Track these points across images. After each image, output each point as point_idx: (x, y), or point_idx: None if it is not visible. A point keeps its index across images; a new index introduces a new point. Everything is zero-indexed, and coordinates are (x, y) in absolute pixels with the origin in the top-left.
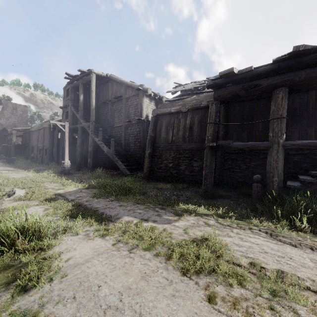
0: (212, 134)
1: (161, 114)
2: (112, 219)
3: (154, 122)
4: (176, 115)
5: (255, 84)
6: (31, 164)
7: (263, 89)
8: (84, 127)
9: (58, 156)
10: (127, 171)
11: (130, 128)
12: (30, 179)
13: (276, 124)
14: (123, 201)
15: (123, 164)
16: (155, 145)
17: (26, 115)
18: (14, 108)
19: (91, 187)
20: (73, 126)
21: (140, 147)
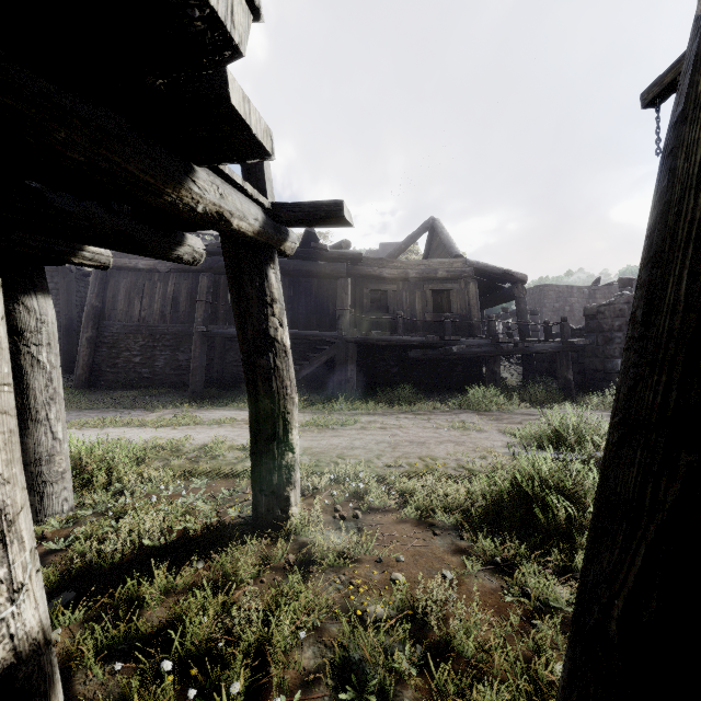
0: (203, 316)
1: (117, 268)
2: None
3: (102, 280)
4: (147, 275)
5: None
6: None
7: None
8: None
9: None
10: None
11: None
12: None
13: None
14: None
15: None
16: (103, 324)
17: None
18: None
19: None
20: None
21: (60, 325)
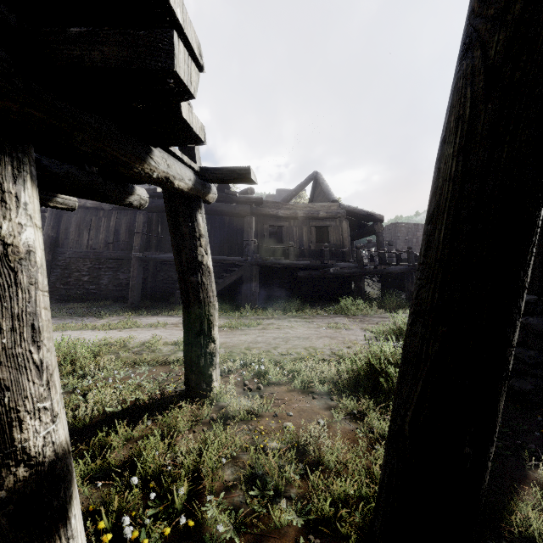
0: (140, 244)
1: None
2: None
3: (56, 215)
4: (94, 212)
5: None
6: None
7: None
8: None
9: None
10: None
11: None
12: None
13: None
14: None
15: None
16: (57, 250)
17: None
18: None
19: None
20: None
21: None
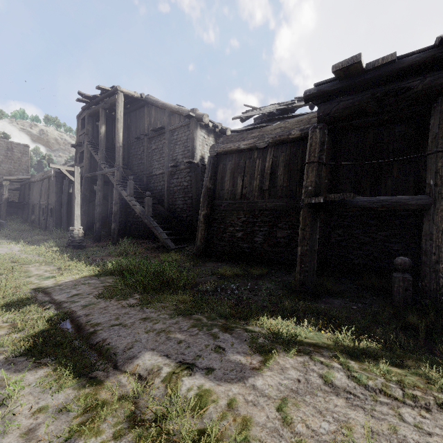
0: (315, 182)
1: (224, 153)
2: (117, 362)
3: (213, 165)
4: (248, 154)
5: (398, 88)
6: (28, 231)
7: (414, 98)
8: (107, 174)
9: (69, 219)
10: (171, 243)
11: (176, 176)
12: (11, 257)
13: (442, 161)
14: (152, 307)
15: (164, 232)
16: (214, 203)
17: (26, 159)
18: (9, 148)
19: (105, 273)
20: (90, 174)
21: (192, 206)
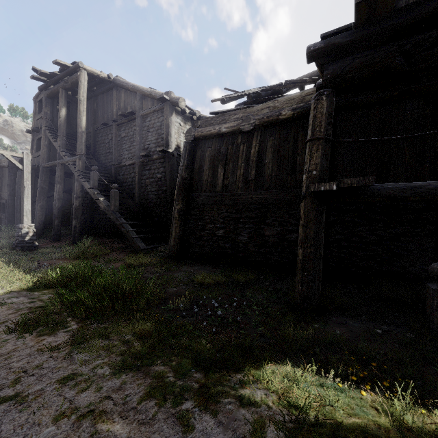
0: (321, 165)
1: (203, 138)
2: None
3: (190, 151)
4: (230, 139)
5: (436, 36)
6: None
7: None
8: (67, 164)
9: None
10: (141, 243)
11: (148, 167)
12: None
13: None
14: (87, 351)
15: (133, 229)
16: (191, 196)
17: None
18: None
19: (44, 285)
20: (47, 163)
21: (167, 201)
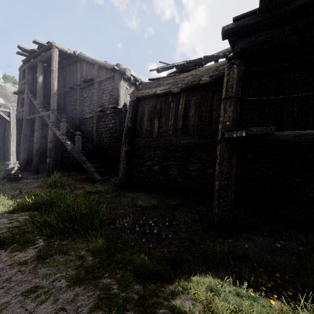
0: (233, 117)
1: (143, 97)
2: None
3: (133, 108)
4: (163, 98)
5: None
6: None
7: None
8: (43, 117)
9: None
10: (97, 175)
11: (103, 119)
12: None
13: None
14: (48, 266)
15: (92, 165)
16: (134, 140)
17: None
18: None
19: (22, 208)
20: (29, 116)
21: (117, 144)
